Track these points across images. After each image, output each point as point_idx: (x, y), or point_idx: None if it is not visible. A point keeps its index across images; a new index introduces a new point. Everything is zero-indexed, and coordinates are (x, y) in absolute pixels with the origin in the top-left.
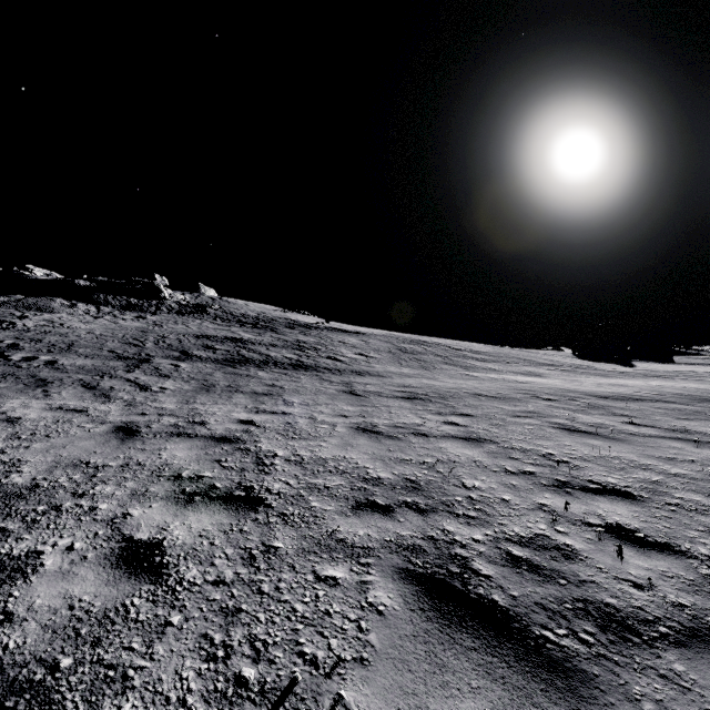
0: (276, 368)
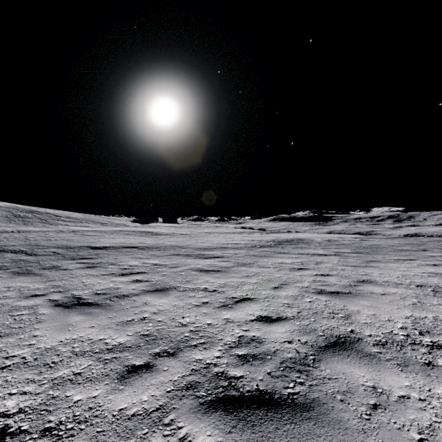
0: None
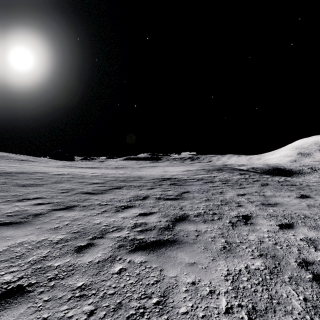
0: (32, 161)
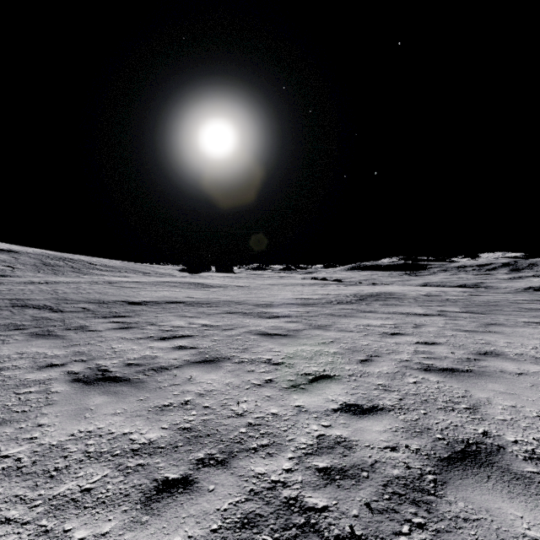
0: None
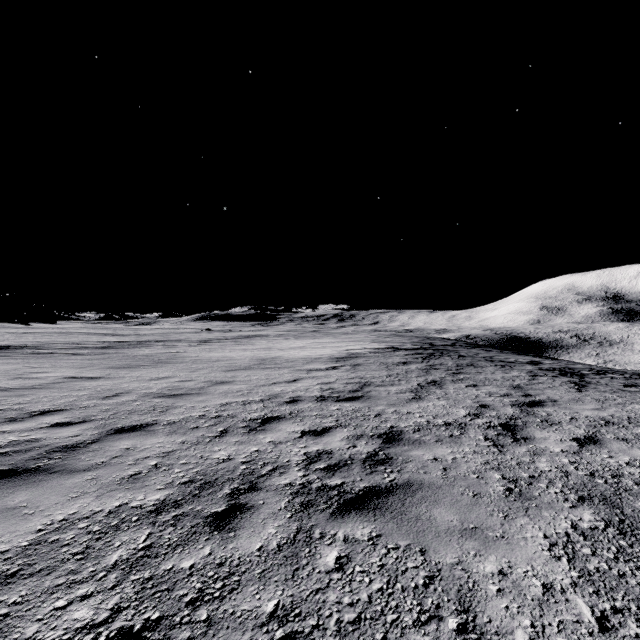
0: None
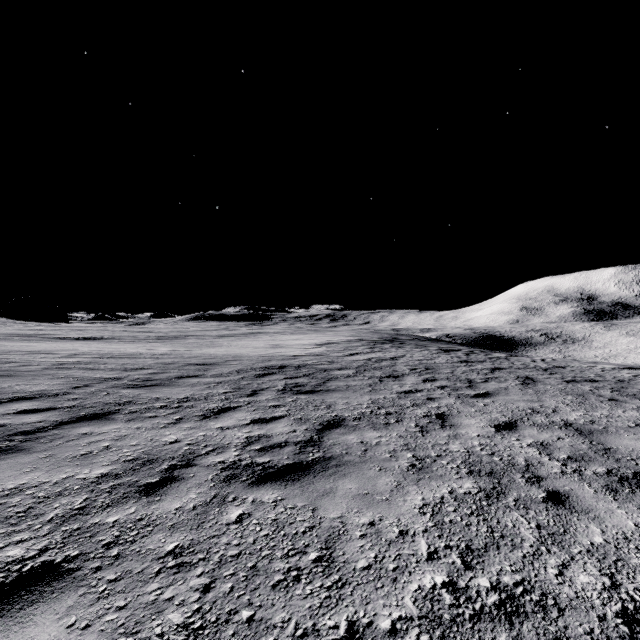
0: None
